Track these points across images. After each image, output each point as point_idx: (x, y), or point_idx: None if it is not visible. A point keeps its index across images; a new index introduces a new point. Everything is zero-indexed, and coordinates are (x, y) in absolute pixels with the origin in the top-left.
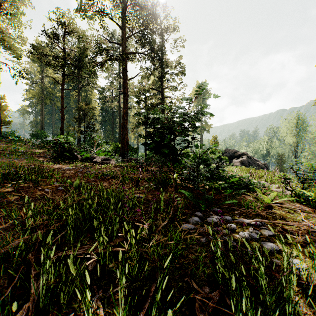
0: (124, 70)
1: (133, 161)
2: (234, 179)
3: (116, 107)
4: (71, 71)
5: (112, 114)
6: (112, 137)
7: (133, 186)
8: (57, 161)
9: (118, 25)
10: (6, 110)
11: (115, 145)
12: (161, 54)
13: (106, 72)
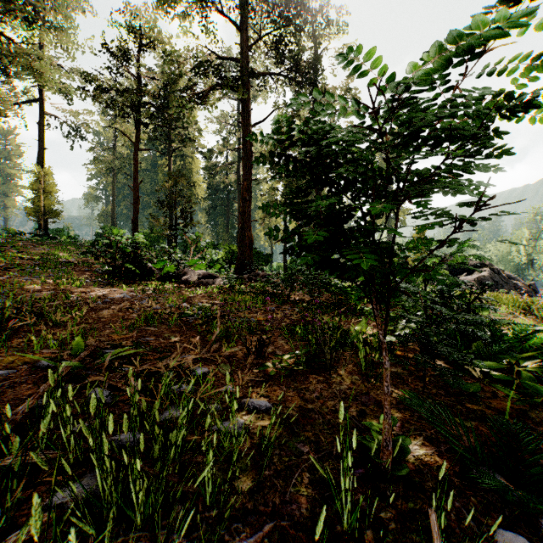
0: (244, 109)
1: (259, 279)
2: (539, 339)
3: (233, 182)
4: (150, 115)
5: (227, 196)
6: (226, 236)
7: (249, 355)
8: (112, 280)
9: (234, 25)
10: (52, 192)
11: (229, 249)
12: (315, 72)
13: (217, 123)
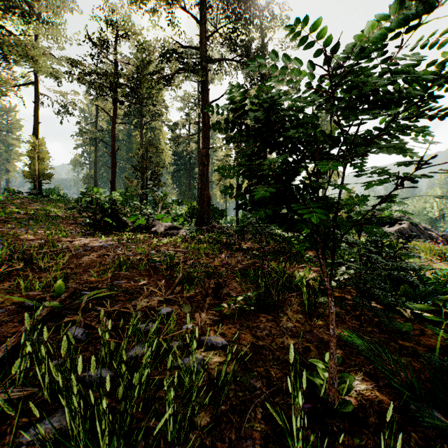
0: (203, 89)
1: (216, 231)
2: None
3: (194, 150)
4: (125, 94)
5: (189, 161)
6: (189, 194)
7: (207, 296)
8: (93, 231)
9: (195, 19)
10: (44, 159)
11: (191, 205)
12: None
13: (181, 101)
